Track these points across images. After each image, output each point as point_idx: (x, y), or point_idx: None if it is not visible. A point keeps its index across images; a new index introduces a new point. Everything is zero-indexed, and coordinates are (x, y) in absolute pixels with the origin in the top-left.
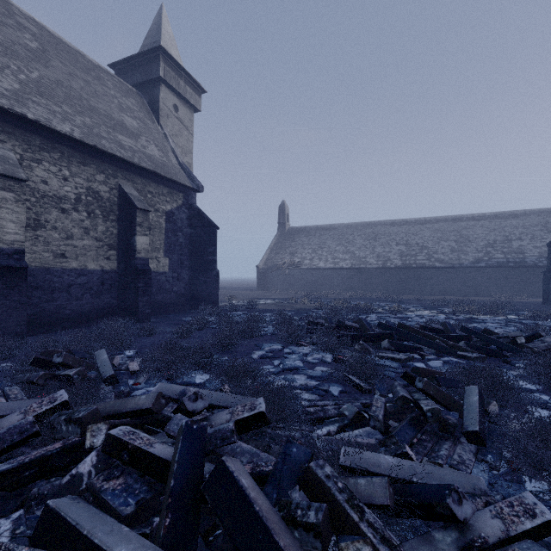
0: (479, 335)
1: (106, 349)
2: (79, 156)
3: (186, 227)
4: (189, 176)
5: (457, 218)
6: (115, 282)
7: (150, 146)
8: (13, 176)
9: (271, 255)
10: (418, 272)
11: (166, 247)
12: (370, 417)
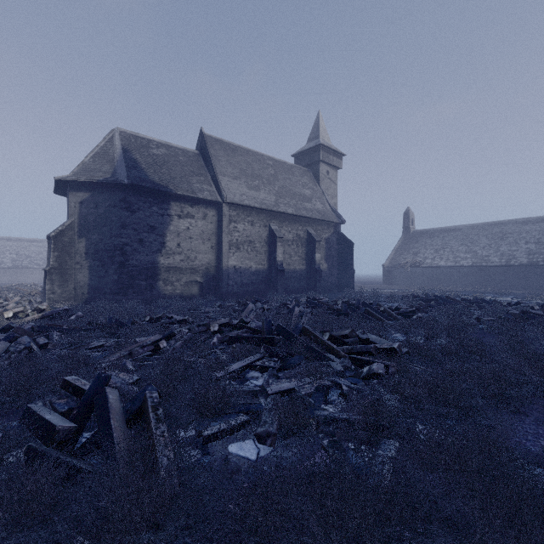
0: (487, 302)
1: None
2: (293, 220)
3: (335, 245)
4: (337, 215)
5: None
6: (305, 276)
7: (317, 203)
8: (280, 237)
9: (395, 255)
10: None
11: (326, 257)
12: None
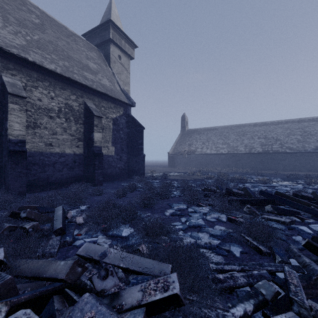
0: None
1: (68, 204)
2: (60, 84)
3: (125, 128)
4: (127, 96)
5: (301, 120)
6: (82, 161)
7: (103, 79)
8: (18, 95)
9: (177, 146)
10: (274, 156)
11: (113, 140)
12: (293, 301)
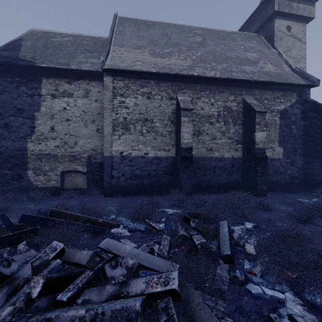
0: None
1: (230, 217)
2: (219, 88)
3: (299, 120)
4: (303, 75)
5: None
6: (241, 166)
7: (266, 66)
8: (187, 108)
9: None
10: None
11: (280, 139)
12: None
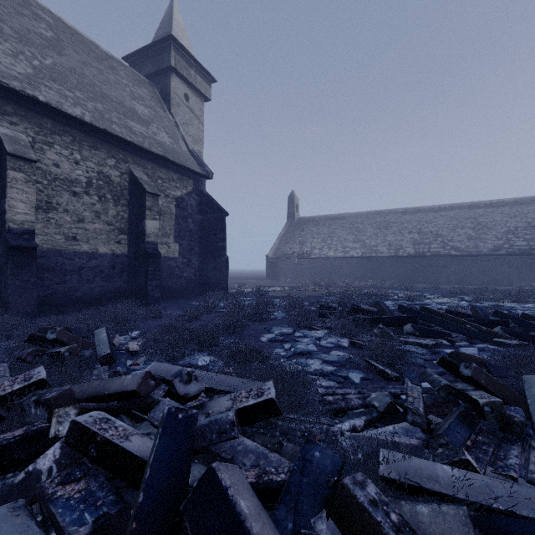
0: (518, 320)
1: (110, 330)
2: (90, 140)
3: (196, 214)
4: (199, 162)
5: (474, 205)
6: (126, 266)
7: (160, 133)
8: (23, 157)
9: (280, 244)
10: (433, 260)
11: (176, 233)
12: (407, 409)
